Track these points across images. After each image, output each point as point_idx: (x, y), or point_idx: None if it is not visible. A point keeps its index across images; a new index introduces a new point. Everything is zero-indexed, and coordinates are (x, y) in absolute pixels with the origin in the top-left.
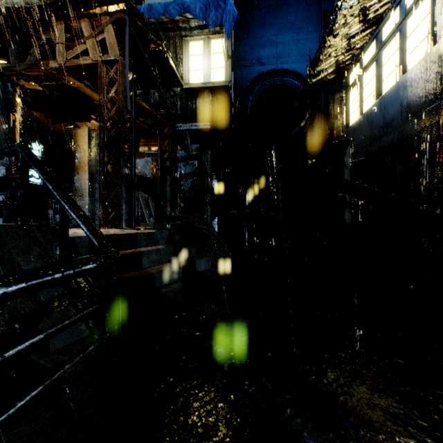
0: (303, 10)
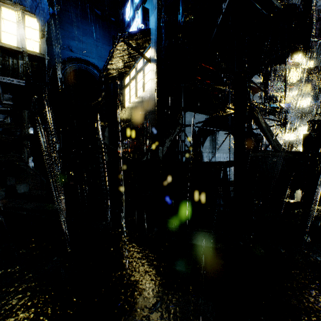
0: (100, 28)
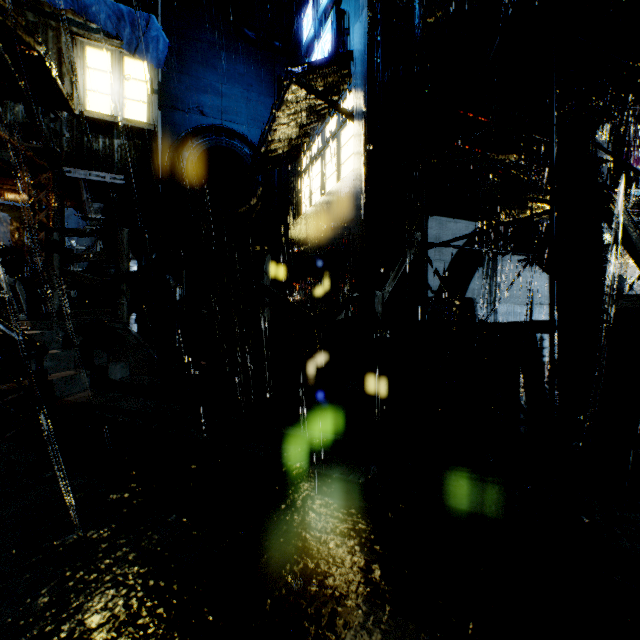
0: (255, 64)
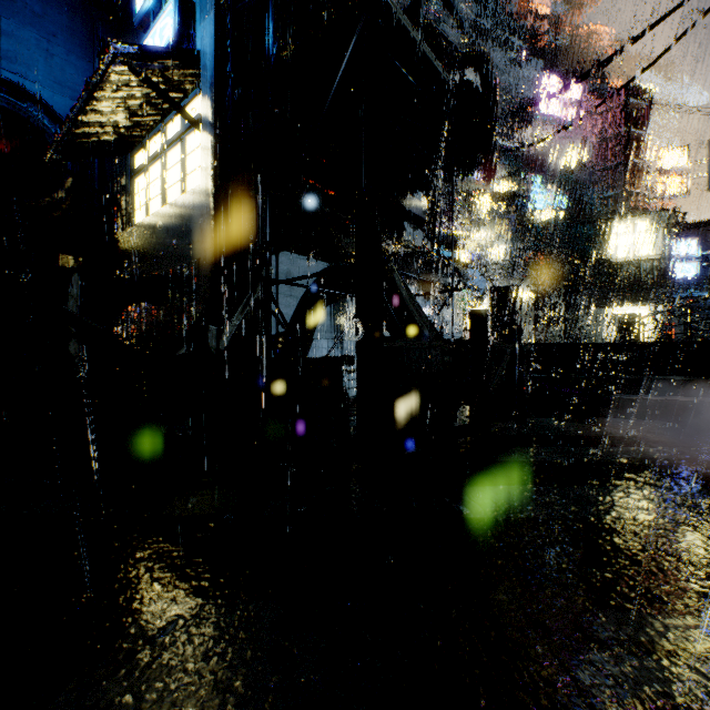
0: (61, 9)
